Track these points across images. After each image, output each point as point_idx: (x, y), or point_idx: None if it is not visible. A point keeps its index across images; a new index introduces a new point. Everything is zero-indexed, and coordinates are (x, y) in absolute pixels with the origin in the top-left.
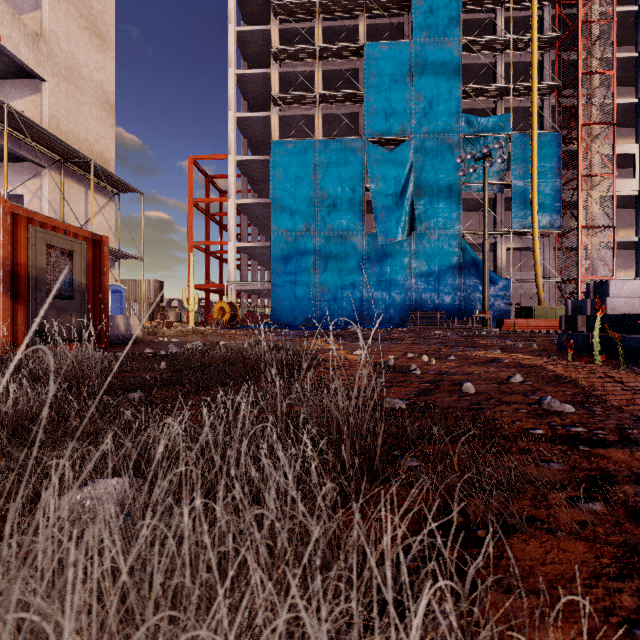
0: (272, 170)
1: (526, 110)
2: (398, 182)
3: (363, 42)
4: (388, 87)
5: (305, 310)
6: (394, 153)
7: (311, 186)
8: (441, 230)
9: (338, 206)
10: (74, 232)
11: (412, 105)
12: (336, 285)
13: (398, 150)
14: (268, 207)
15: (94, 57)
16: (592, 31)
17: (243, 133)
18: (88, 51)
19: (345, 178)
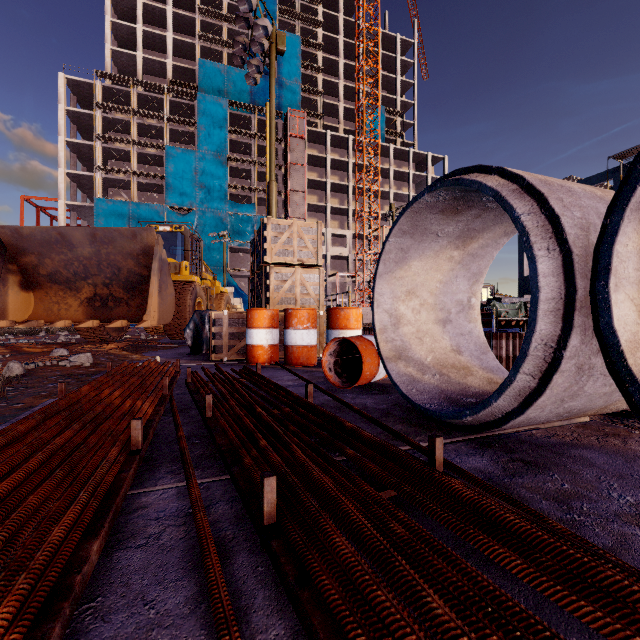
0: (96, 218)
1: None
2: None
3: (165, 144)
4: (181, 176)
5: None
6: (185, 218)
7: None
8: (215, 267)
9: None
10: None
11: (197, 190)
12: None
13: (188, 216)
14: None
15: None
16: (295, 169)
17: (72, 180)
18: None
19: None
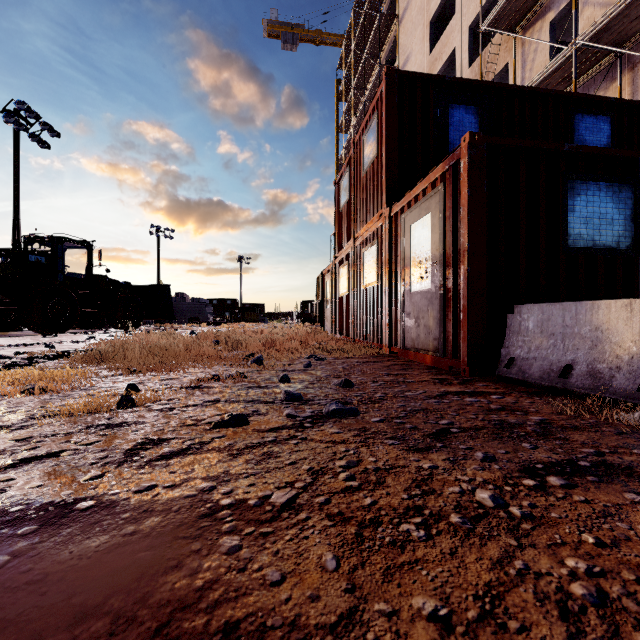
0: None
1: None
2: None
3: None
4: None
5: None
6: None
7: None
8: None
9: None
10: (432, 182)
11: None
12: None
13: None
14: None
15: None
16: None
17: None
18: None
19: None
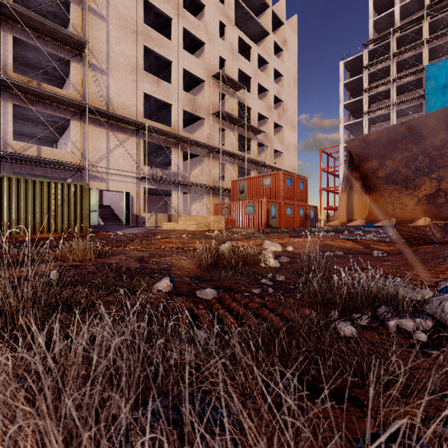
0: None
1: None
2: None
3: (423, 65)
4: (443, 86)
5: None
6: None
7: None
8: None
9: None
10: (313, 206)
11: None
12: None
13: None
14: None
15: (292, 136)
16: None
17: (347, 129)
18: (291, 135)
19: None
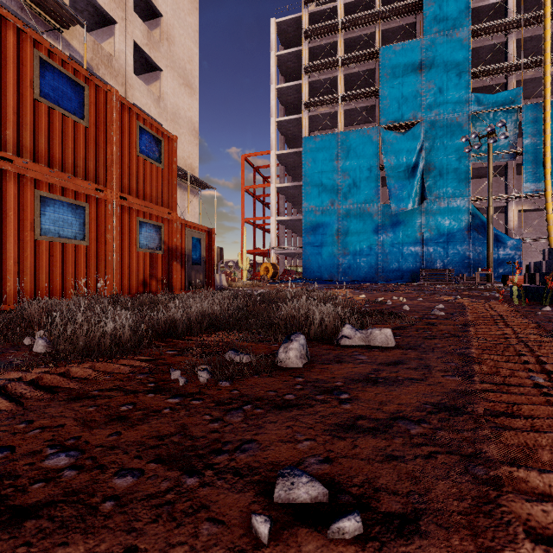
0: (303, 160)
1: (541, 79)
2: (409, 160)
3: (378, 47)
4: (400, 81)
5: (330, 268)
6: (406, 136)
7: (334, 170)
8: (450, 198)
9: (357, 184)
10: (201, 228)
11: (423, 93)
12: (355, 248)
13: (409, 133)
14: (300, 188)
15: (187, 102)
16: None
17: (281, 132)
18: (184, 99)
19: (363, 161)
